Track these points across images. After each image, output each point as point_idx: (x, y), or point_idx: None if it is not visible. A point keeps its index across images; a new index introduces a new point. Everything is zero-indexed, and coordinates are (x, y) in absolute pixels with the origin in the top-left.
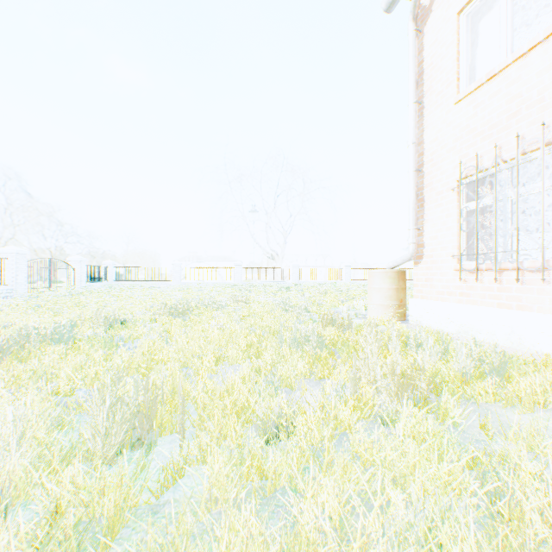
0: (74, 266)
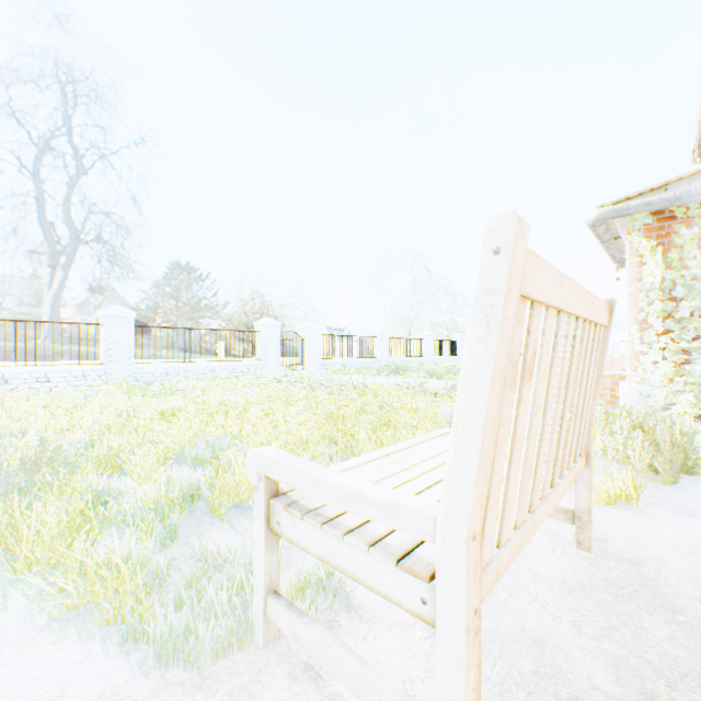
0: None
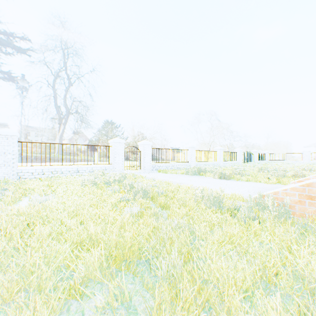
0: (253, 154)
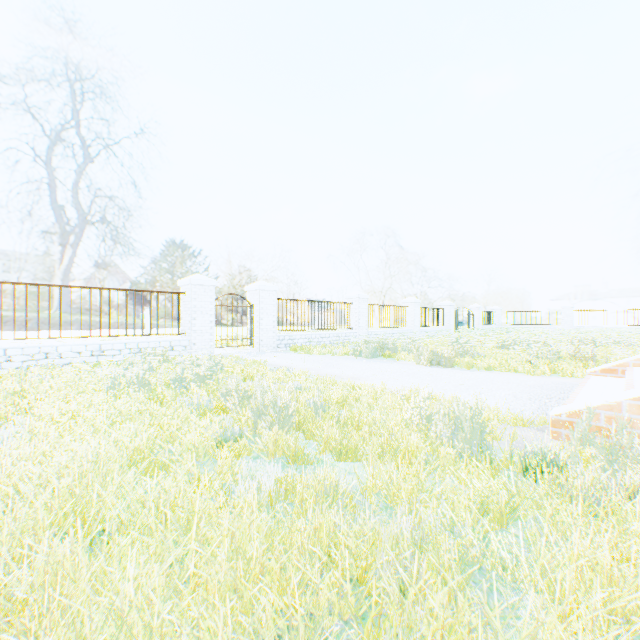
0: (473, 312)
